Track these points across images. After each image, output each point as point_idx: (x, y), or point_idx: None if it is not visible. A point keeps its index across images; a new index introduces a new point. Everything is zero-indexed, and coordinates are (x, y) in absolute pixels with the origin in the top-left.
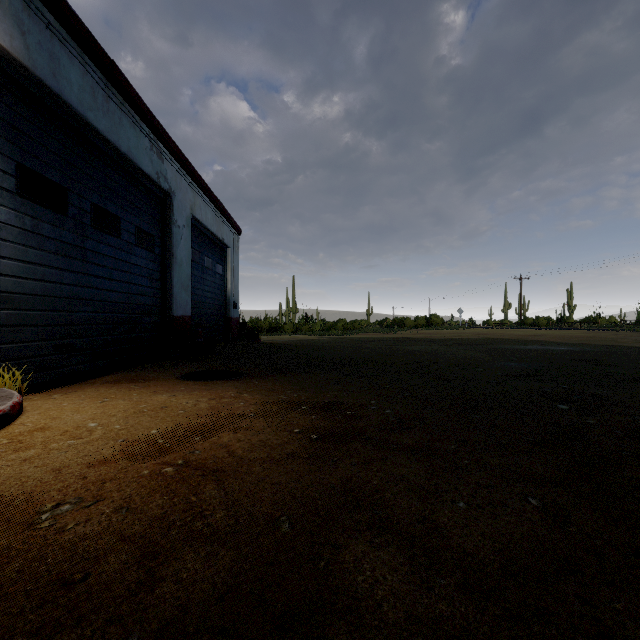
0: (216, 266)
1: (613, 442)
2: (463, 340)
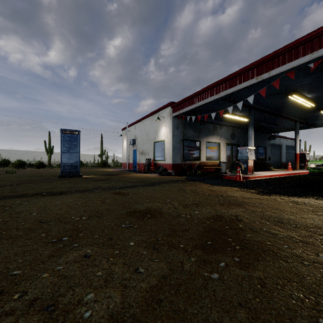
0: (292, 151)
1: None
2: None
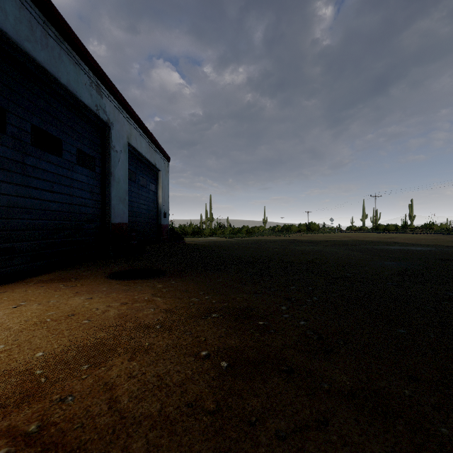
0: (150, 185)
1: None
2: (338, 241)
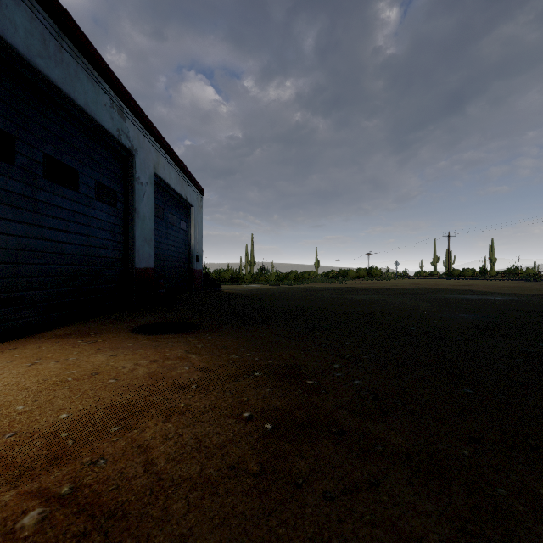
0: (180, 222)
1: None
2: (403, 290)
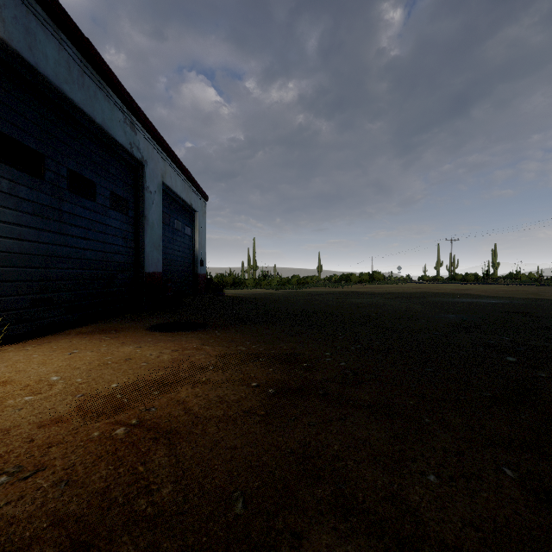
0: (185, 228)
1: None
2: (403, 294)
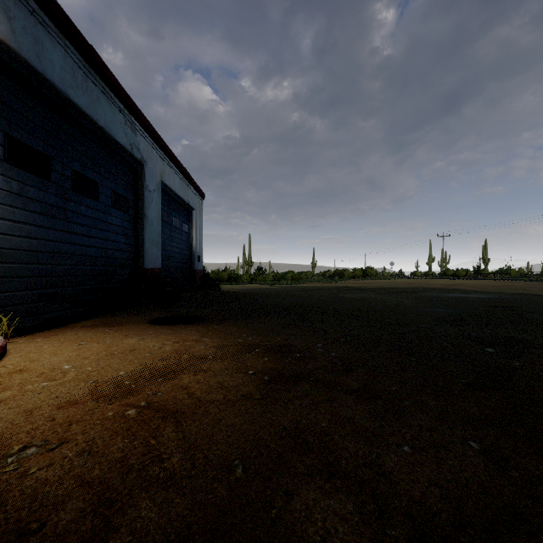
0: (183, 225)
1: (539, 384)
2: (395, 289)
